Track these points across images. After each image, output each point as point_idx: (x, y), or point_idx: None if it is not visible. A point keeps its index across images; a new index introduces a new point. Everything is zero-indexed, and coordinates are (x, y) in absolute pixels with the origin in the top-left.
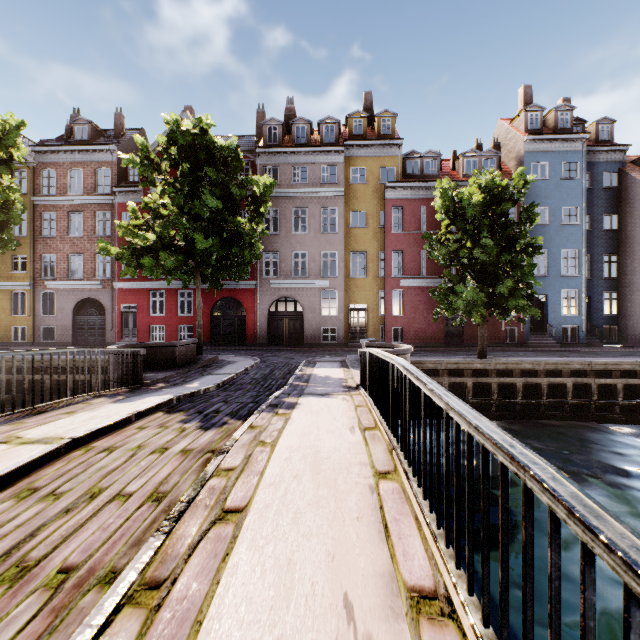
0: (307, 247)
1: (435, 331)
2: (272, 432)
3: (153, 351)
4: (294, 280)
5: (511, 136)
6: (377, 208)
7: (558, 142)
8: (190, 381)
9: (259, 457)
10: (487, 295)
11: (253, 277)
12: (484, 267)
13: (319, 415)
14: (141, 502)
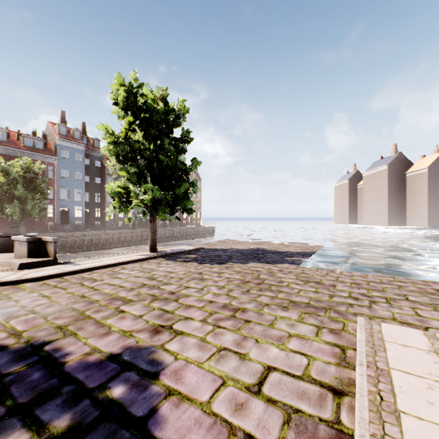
0: None
1: (4, 224)
2: None
3: None
4: None
5: (53, 133)
6: None
7: (74, 144)
8: None
9: None
10: (22, 209)
11: None
12: (22, 197)
13: None
14: None
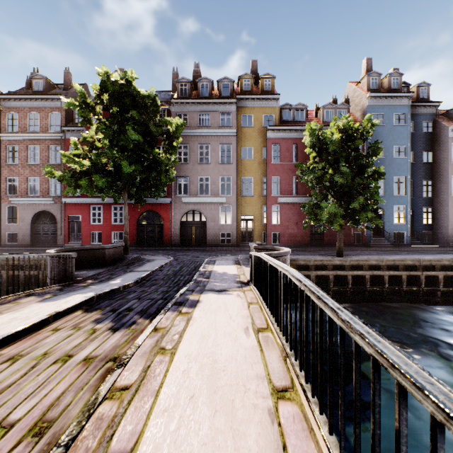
0: (209, 173)
1: (303, 235)
2: (173, 335)
3: (87, 253)
4: (199, 198)
5: (357, 94)
6: (261, 145)
7: (391, 99)
8: (114, 278)
9: (157, 370)
10: (344, 209)
11: (169, 195)
12: (342, 188)
13: (217, 314)
14: (19, 438)
